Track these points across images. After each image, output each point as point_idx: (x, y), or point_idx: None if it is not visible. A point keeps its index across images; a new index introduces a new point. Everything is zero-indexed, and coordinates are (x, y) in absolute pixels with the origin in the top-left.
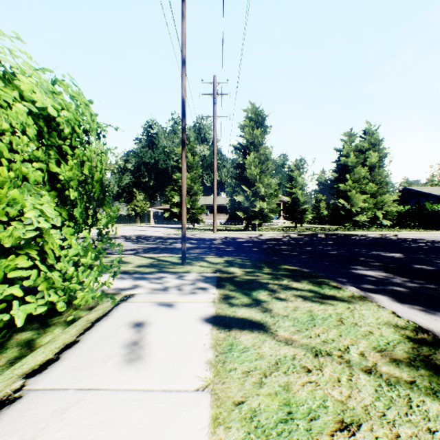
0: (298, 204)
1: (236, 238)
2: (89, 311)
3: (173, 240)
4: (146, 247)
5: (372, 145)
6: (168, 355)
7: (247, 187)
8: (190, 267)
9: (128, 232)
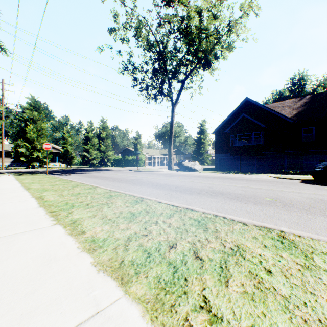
0: (69, 153)
1: (19, 171)
2: None
3: None
4: None
5: (104, 128)
6: (6, 176)
7: (29, 143)
8: (1, 174)
9: None
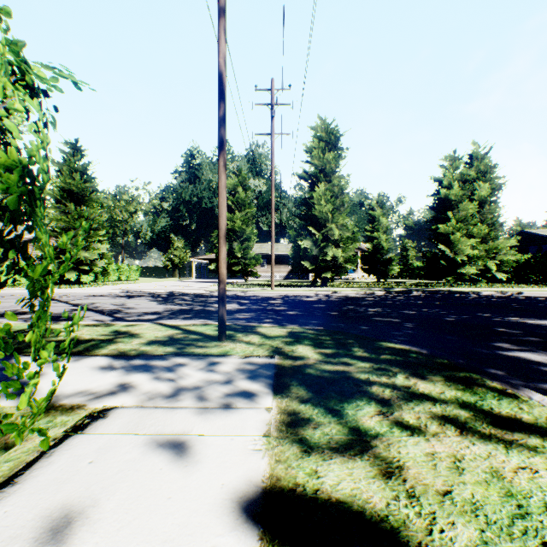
0: (381, 252)
1: (302, 297)
2: (1, 455)
3: (216, 299)
4: (175, 309)
5: (481, 173)
6: None
7: (316, 229)
8: (232, 344)
9: (159, 288)
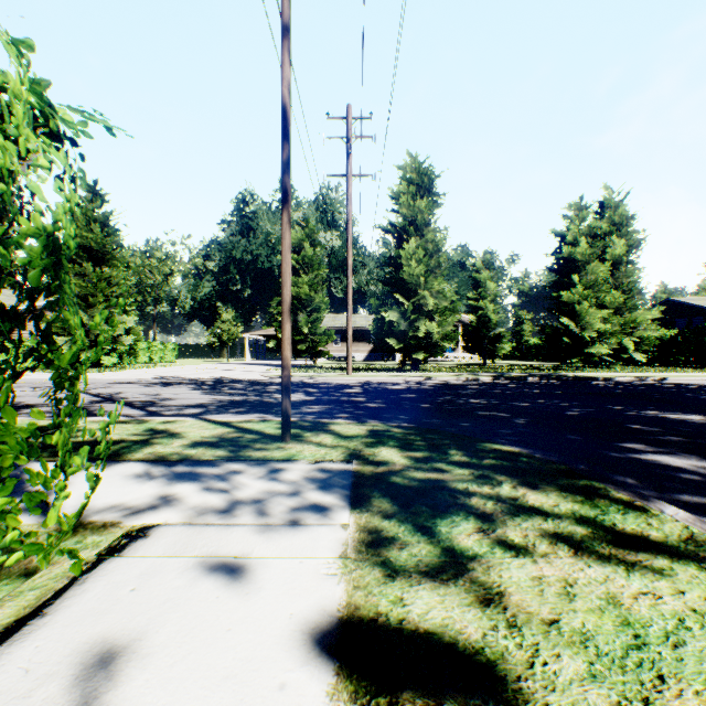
0: (487, 326)
1: (387, 384)
2: (21, 583)
3: (276, 387)
4: (224, 400)
5: (615, 226)
6: None
7: (405, 297)
8: (298, 446)
9: (203, 373)
